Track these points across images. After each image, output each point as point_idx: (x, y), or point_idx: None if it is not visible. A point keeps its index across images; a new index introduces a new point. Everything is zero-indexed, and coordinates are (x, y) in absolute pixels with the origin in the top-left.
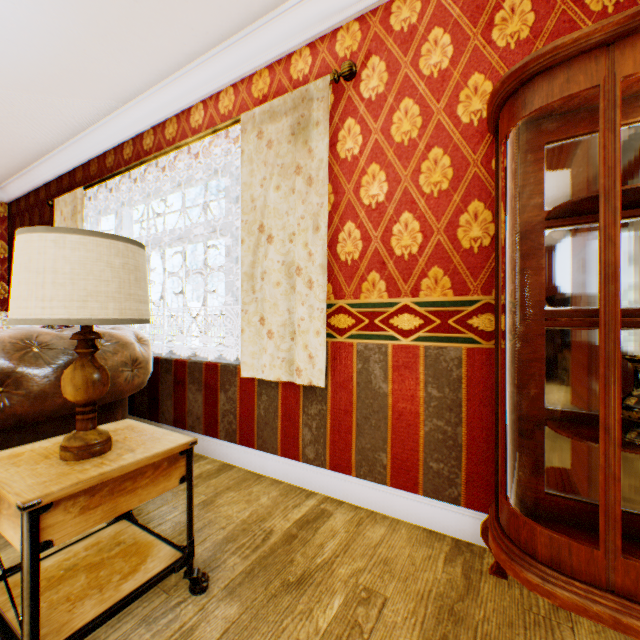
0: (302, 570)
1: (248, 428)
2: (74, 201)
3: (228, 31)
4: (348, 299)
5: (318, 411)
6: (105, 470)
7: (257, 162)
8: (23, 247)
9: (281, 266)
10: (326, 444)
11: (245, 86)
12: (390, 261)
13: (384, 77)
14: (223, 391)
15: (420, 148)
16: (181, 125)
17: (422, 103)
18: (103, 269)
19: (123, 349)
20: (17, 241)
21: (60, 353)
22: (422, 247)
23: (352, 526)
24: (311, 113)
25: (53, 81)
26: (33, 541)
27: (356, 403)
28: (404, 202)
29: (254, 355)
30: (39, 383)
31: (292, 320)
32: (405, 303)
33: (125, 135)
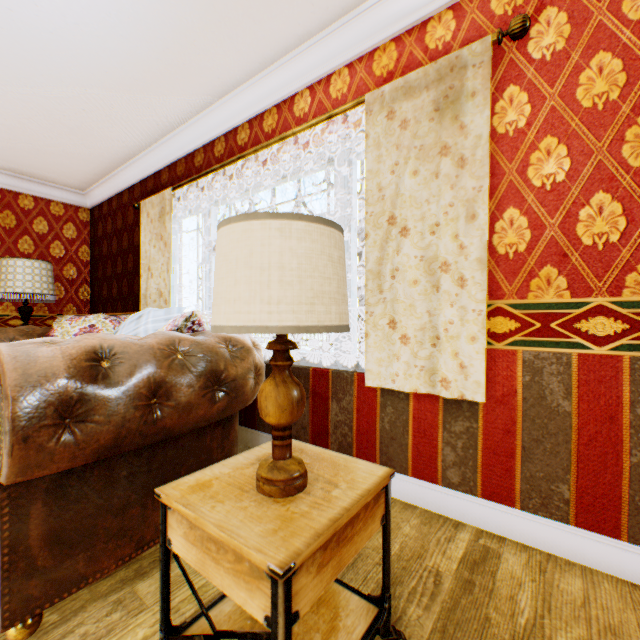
0: (508, 634)
1: (367, 442)
2: (162, 202)
3: (351, 3)
4: (509, 299)
5: (464, 429)
6: (331, 515)
7: (386, 146)
8: (239, 238)
9: (419, 262)
10: (476, 468)
11: (363, 64)
12: (574, 252)
13: (565, 30)
14: (335, 400)
15: (623, 111)
16: (282, 115)
17: (626, 55)
18: (325, 264)
19: (247, 355)
20: (227, 231)
21: (200, 360)
22: (626, 234)
23: (535, 573)
24: (463, 83)
25: (155, 78)
26: (286, 615)
27: (521, 422)
28: (597, 180)
29: (381, 362)
30: (185, 393)
31: (433, 323)
32: (598, 303)
33: (217, 132)
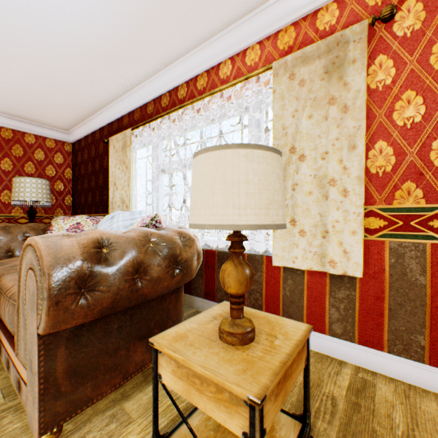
0: None
1: (273, 304)
2: (124, 138)
3: None
4: (379, 205)
5: (345, 295)
6: (280, 359)
7: (288, 98)
8: (215, 162)
9: (312, 179)
10: (354, 323)
11: (270, 42)
12: (428, 172)
13: (421, 15)
14: None
15: None
16: (210, 78)
17: None
18: (274, 180)
19: (193, 243)
20: (205, 157)
21: (164, 247)
22: None
23: (402, 398)
24: (346, 53)
25: (123, 53)
26: (260, 432)
27: (388, 291)
28: None
29: (284, 249)
30: (156, 271)
31: (323, 222)
32: None
33: (163, 89)
